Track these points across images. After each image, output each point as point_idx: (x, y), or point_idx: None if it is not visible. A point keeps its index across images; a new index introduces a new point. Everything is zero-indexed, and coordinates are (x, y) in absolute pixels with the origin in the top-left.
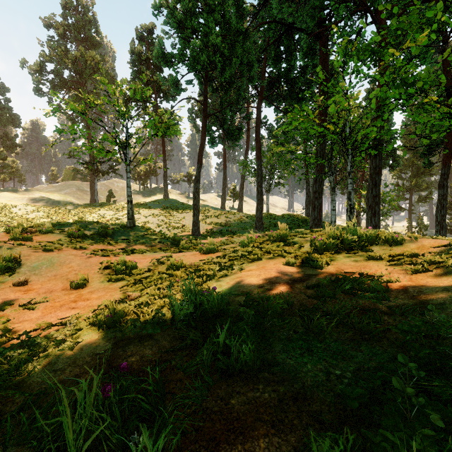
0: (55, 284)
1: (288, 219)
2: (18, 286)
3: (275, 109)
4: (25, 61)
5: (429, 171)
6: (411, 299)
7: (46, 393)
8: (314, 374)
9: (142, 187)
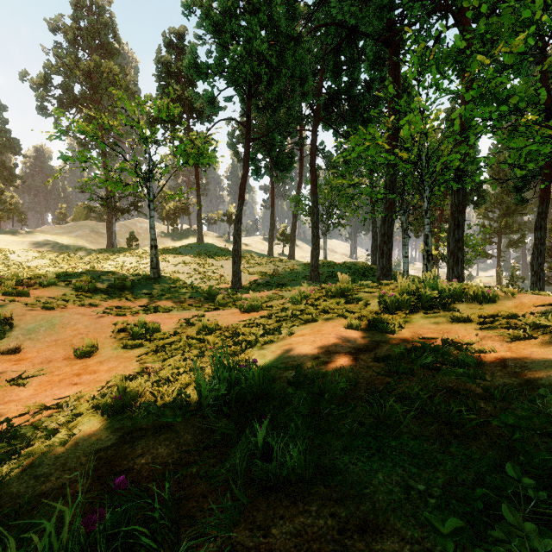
0: (55, 352)
1: (350, 268)
2: (8, 354)
3: (334, 132)
4: (26, 72)
5: (522, 210)
6: (513, 376)
7: (20, 512)
8: (388, 489)
9: (171, 228)
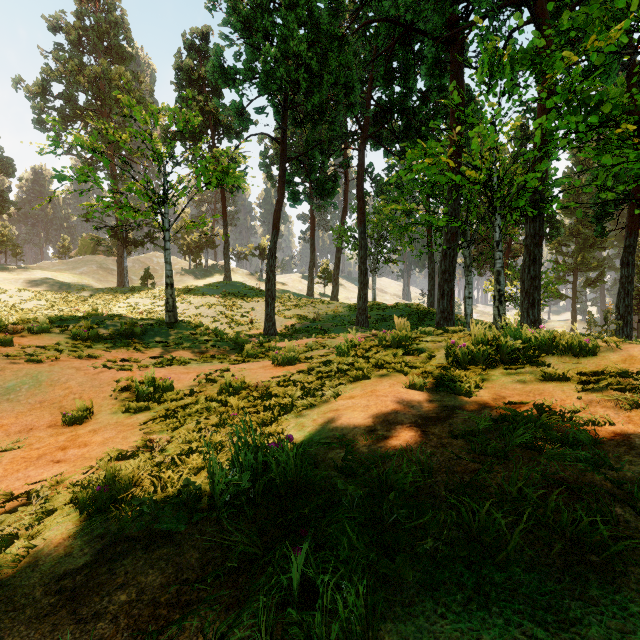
0: (39, 417)
1: (404, 310)
2: None
3: (384, 152)
4: (21, 79)
5: (601, 244)
6: None
7: None
8: None
9: (193, 264)
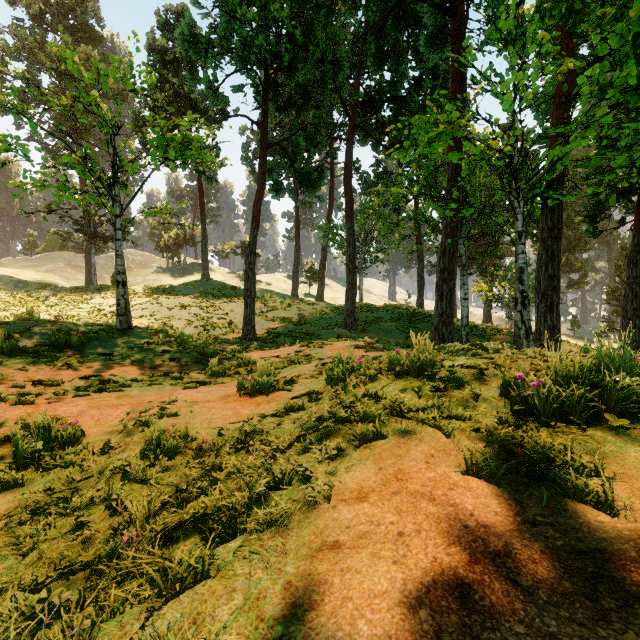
0: None
1: (393, 312)
2: None
3: (373, 144)
4: None
5: (584, 245)
6: None
7: None
8: None
9: (172, 262)
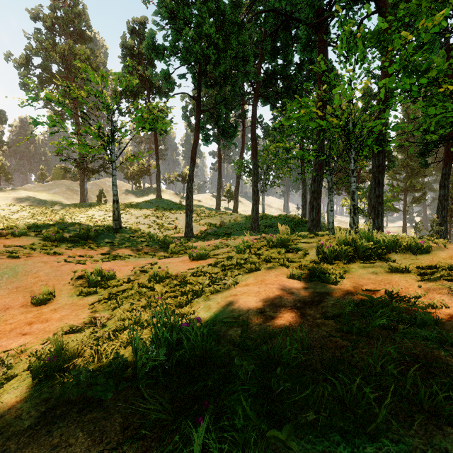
0: (14, 299)
1: (284, 220)
2: None
3: (271, 107)
4: (10, 53)
5: (424, 172)
6: None
7: None
8: None
9: (135, 187)
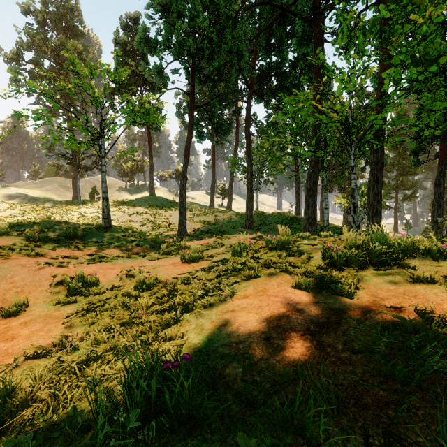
0: None
1: (278, 217)
2: None
3: (265, 104)
4: (1, 48)
5: (414, 171)
6: None
7: None
8: None
9: (128, 184)
